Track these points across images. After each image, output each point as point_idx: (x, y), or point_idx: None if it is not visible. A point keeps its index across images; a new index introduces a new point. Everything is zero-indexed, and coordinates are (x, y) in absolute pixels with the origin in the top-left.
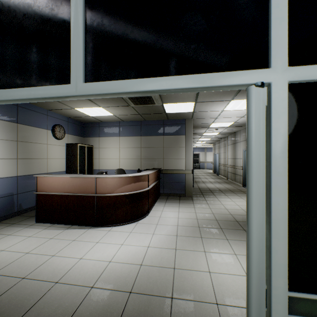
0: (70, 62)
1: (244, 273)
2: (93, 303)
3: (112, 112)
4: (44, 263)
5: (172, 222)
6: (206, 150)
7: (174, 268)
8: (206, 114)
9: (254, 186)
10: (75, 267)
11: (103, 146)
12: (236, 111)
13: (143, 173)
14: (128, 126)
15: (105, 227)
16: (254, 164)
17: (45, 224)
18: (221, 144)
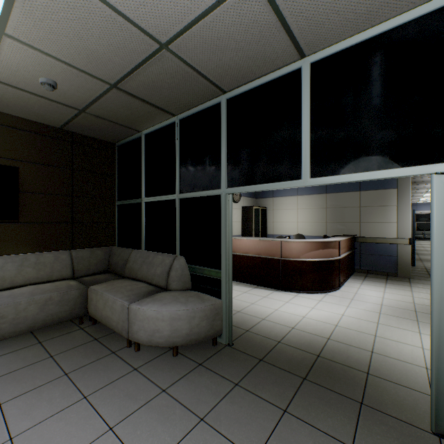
0: (300, 166)
1: None
2: (297, 336)
3: None
4: (248, 306)
5: (373, 300)
6: None
7: (374, 335)
8: None
9: (434, 240)
10: (273, 314)
11: (278, 208)
12: None
13: (332, 239)
14: None
15: (290, 292)
16: (434, 225)
17: (234, 281)
18: None
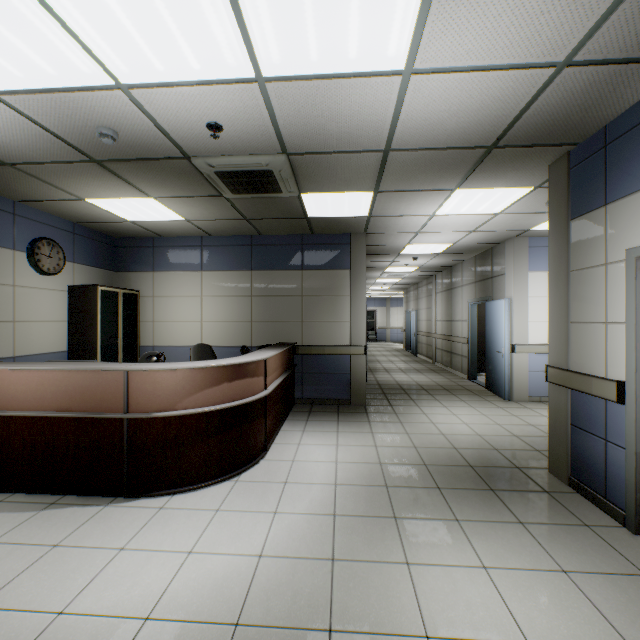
0: None
1: (520, 634)
2: None
3: (181, 212)
4: None
5: (322, 475)
6: (390, 304)
7: (329, 631)
8: (397, 222)
9: None
10: None
11: (164, 293)
12: (462, 218)
13: (253, 356)
14: (222, 246)
15: (153, 496)
16: None
17: None
18: (422, 292)
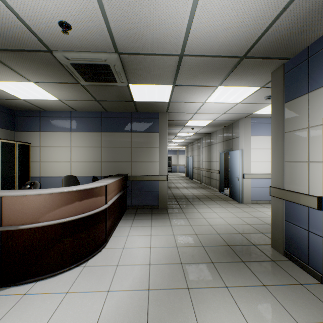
0: None
1: None
2: None
3: (55, 94)
4: None
5: (141, 258)
6: (178, 153)
7: None
8: (185, 106)
9: None
10: None
11: (47, 145)
12: (219, 105)
13: (97, 183)
14: (83, 117)
15: (21, 284)
16: None
17: None
18: (195, 147)
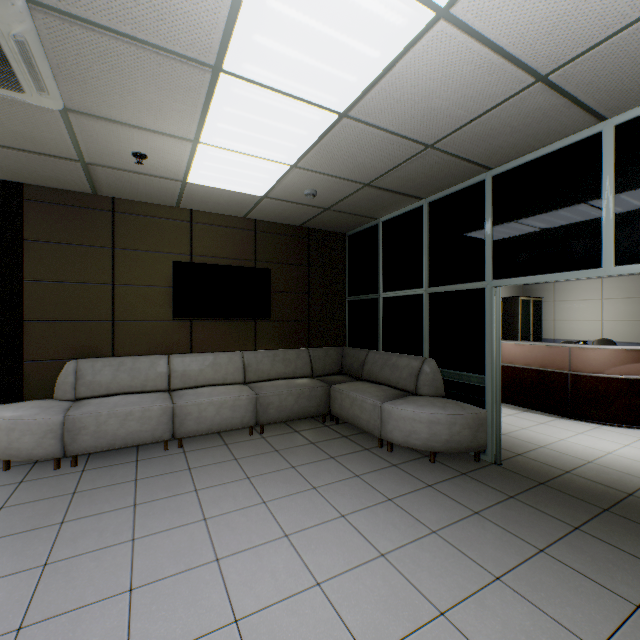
0: (599, 252)
1: None
2: (596, 471)
3: None
4: (516, 431)
5: None
6: None
7: None
8: None
9: None
10: (557, 443)
11: (563, 298)
12: None
13: None
14: None
15: (586, 422)
16: None
17: None
18: None
